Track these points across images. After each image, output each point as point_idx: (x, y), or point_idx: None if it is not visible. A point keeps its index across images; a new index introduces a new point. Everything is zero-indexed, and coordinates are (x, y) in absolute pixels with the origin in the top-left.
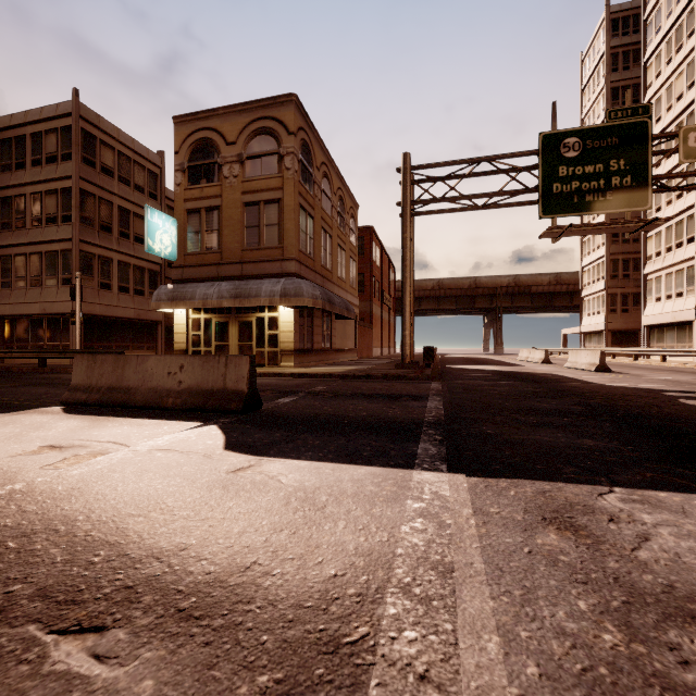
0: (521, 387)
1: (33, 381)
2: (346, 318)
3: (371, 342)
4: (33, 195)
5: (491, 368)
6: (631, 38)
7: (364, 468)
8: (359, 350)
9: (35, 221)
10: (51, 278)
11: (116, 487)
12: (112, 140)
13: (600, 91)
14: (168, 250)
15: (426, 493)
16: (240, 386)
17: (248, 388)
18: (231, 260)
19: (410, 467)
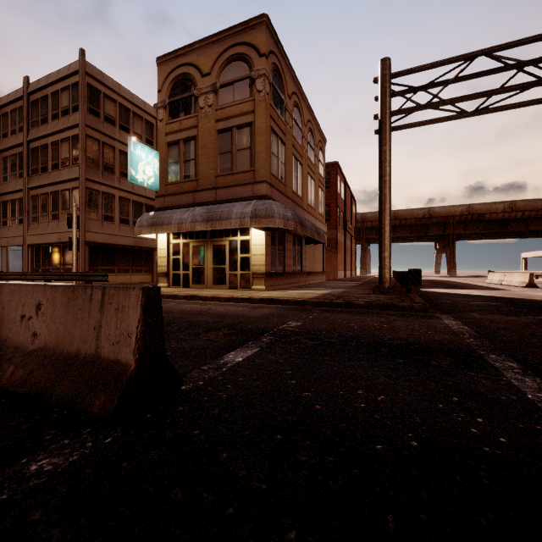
0: None
1: None
2: (316, 242)
3: (336, 265)
4: (52, 144)
5: (476, 292)
6: None
7: None
8: (326, 273)
9: (54, 165)
10: (65, 212)
11: None
12: (114, 94)
13: None
14: (150, 180)
15: None
16: (123, 354)
17: (136, 361)
18: (205, 186)
19: None
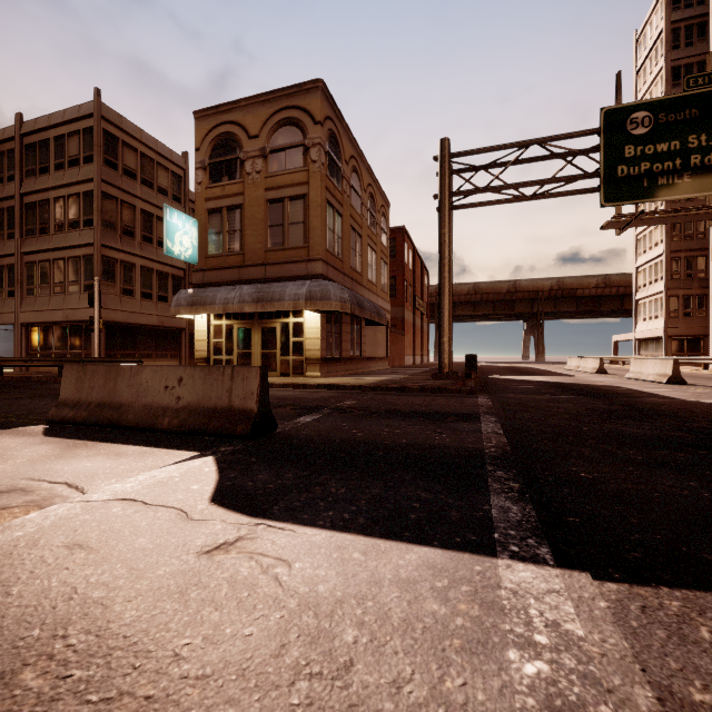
0: (589, 404)
1: (42, 391)
2: (377, 323)
3: (403, 349)
4: (56, 199)
5: (539, 378)
6: (695, 10)
7: (415, 549)
8: (390, 359)
9: (58, 226)
10: (74, 285)
11: (12, 586)
12: (135, 142)
13: (659, 72)
14: (188, 253)
15: (538, 626)
16: (249, 404)
17: (258, 407)
18: (253, 262)
19: (489, 549)
